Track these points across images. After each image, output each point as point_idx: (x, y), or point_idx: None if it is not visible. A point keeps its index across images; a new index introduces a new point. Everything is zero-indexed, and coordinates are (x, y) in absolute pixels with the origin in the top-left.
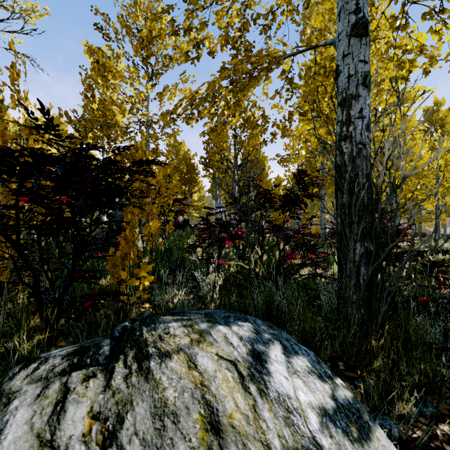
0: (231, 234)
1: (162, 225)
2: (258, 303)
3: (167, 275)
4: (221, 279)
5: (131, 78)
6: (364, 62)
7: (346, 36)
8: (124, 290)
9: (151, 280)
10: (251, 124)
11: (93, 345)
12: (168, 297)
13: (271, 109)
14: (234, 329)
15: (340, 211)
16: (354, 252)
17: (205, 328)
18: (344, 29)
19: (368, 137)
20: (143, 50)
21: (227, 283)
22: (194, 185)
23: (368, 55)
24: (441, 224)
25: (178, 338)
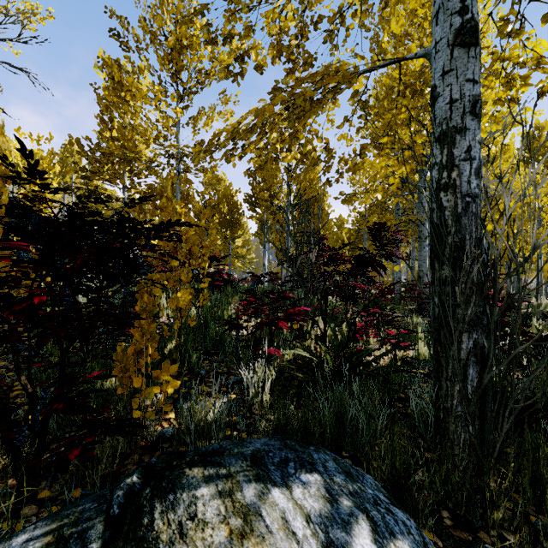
0: (287, 314)
1: (194, 294)
2: (325, 416)
3: (201, 365)
4: (273, 373)
5: (156, 99)
6: (473, 81)
7: (447, 45)
8: (137, 405)
9: (176, 385)
10: (311, 161)
11: (76, 537)
12: (199, 415)
13: (338, 141)
14: (296, 495)
15: (439, 288)
16: (458, 347)
17: (252, 498)
18: (445, 35)
19: (479, 186)
20: (171, 62)
21: (280, 374)
22: (237, 228)
23: (478, 72)
24: (544, 277)
25: (210, 529)
